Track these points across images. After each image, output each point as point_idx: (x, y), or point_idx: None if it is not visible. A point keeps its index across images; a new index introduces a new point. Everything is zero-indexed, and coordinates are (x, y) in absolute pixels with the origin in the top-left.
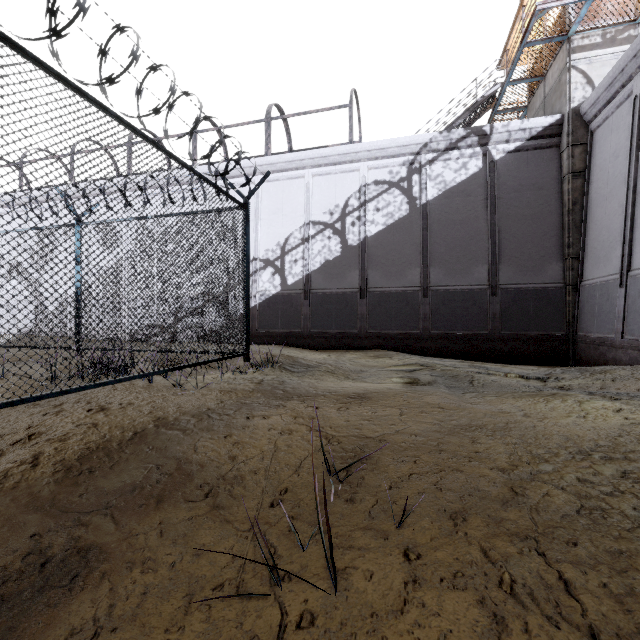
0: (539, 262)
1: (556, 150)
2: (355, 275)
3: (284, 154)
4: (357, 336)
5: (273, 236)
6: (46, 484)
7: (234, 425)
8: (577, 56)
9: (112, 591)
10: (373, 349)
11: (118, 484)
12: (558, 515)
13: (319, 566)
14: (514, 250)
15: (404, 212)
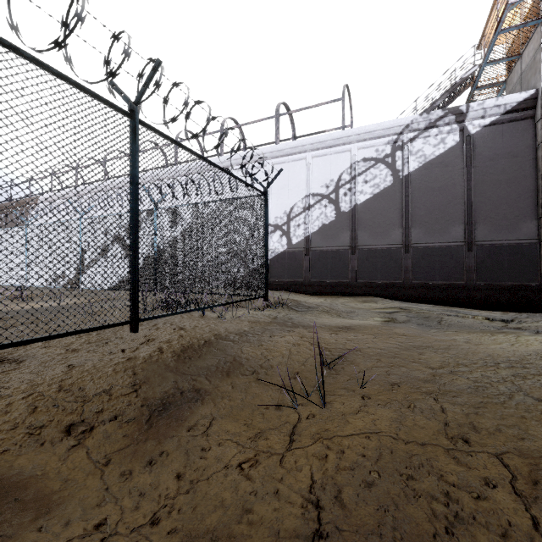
0: (513, 221)
1: (531, 121)
2: (347, 235)
3: (289, 142)
4: (348, 285)
5: (281, 206)
6: (171, 361)
7: (263, 340)
8: None
9: (215, 406)
10: (362, 295)
11: (205, 364)
12: (456, 387)
13: (317, 400)
14: (489, 211)
15: (388, 183)
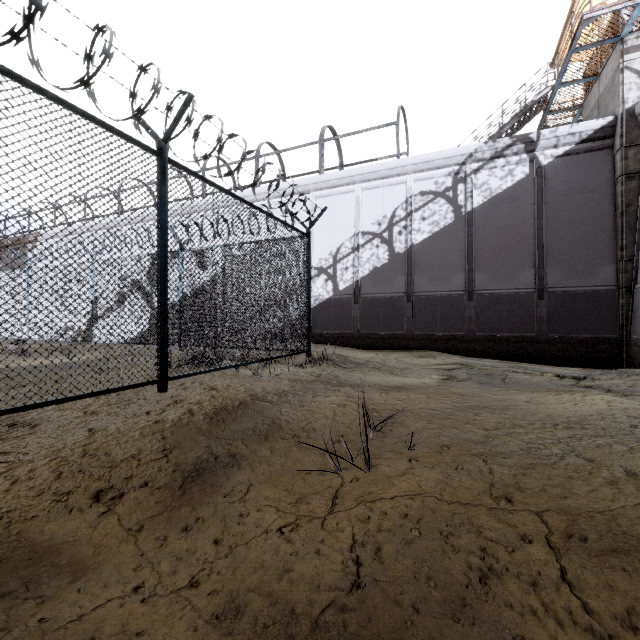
0: (590, 265)
1: (609, 152)
2: (402, 280)
3: (336, 172)
4: (403, 337)
5: (326, 246)
6: (203, 424)
7: (304, 400)
8: (631, 56)
9: (253, 471)
10: (419, 349)
11: (240, 427)
12: (508, 449)
13: (362, 464)
14: (562, 254)
15: (449, 220)
